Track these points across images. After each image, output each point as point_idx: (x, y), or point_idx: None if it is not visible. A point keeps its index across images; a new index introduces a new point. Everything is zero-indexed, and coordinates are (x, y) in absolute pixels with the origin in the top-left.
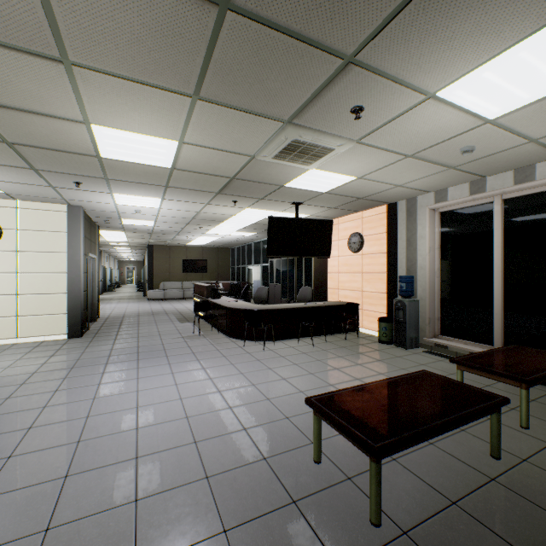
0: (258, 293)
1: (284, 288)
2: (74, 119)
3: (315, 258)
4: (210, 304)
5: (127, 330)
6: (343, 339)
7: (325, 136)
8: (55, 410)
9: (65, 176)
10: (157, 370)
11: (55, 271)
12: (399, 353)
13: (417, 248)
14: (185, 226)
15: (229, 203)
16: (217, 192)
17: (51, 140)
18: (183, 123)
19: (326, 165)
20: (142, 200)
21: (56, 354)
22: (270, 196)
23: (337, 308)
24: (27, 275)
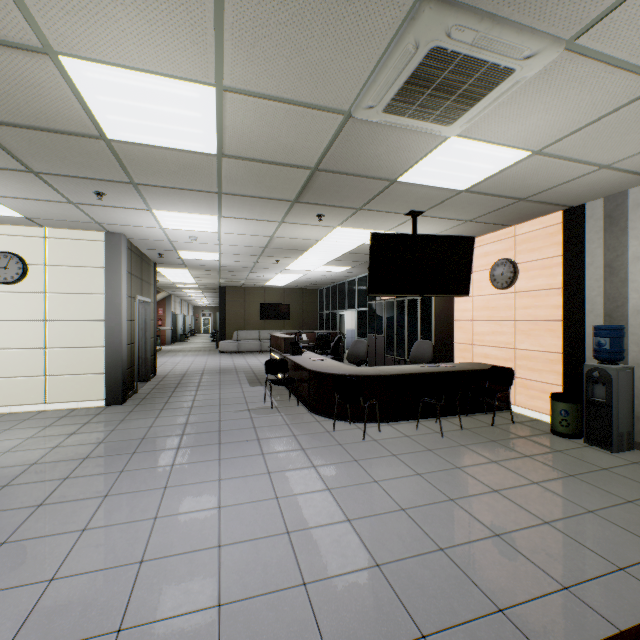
0: (353, 349)
1: (389, 341)
2: (25, 42)
3: (436, 298)
4: (287, 364)
5: (181, 395)
6: (488, 425)
7: (502, 29)
8: (12, 555)
9: (78, 182)
10: (198, 472)
11: (91, 318)
12: (602, 461)
13: (628, 278)
14: (258, 259)
15: (311, 219)
16: (294, 200)
17: (20, 105)
18: (212, 28)
19: (480, 126)
20: (192, 219)
21: (79, 431)
22: (373, 203)
23: (475, 374)
24: (57, 324)
